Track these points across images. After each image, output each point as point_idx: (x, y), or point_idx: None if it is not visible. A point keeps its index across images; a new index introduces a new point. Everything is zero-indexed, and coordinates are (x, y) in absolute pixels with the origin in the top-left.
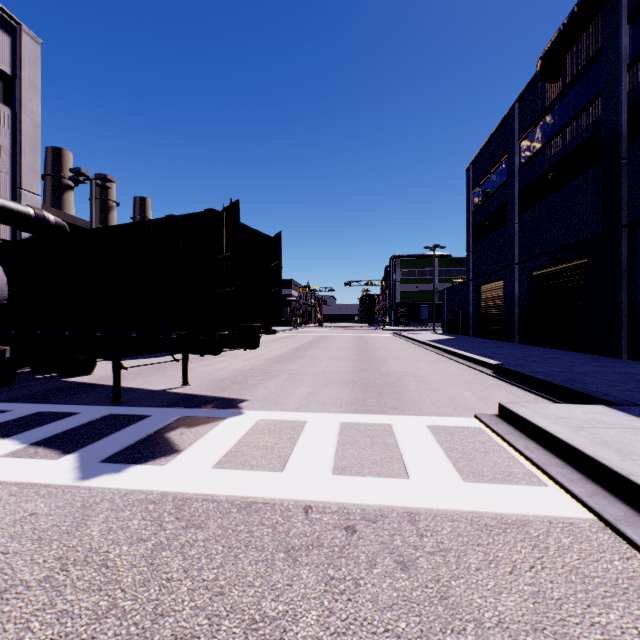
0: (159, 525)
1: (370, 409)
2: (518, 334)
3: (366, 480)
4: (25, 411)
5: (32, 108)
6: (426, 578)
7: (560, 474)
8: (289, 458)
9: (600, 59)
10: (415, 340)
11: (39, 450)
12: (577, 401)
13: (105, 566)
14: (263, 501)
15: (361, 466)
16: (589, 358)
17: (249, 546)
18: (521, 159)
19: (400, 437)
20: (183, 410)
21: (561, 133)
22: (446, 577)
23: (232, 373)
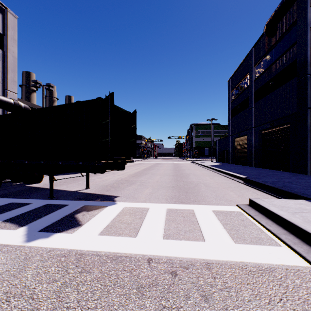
0: (66, 270)
1: (182, 201)
2: (254, 162)
3: (181, 242)
4: (3, 202)
5: (13, 50)
6: (219, 307)
7: (287, 239)
8: (140, 229)
9: (296, 24)
10: (203, 165)
11: (7, 224)
12: (289, 197)
13: (32, 298)
14: (125, 255)
15: (178, 234)
16: (291, 174)
17: (116, 284)
18: (255, 75)
19: (198, 217)
20: (85, 202)
21: (276, 62)
22: (231, 306)
23: (111, 182)
